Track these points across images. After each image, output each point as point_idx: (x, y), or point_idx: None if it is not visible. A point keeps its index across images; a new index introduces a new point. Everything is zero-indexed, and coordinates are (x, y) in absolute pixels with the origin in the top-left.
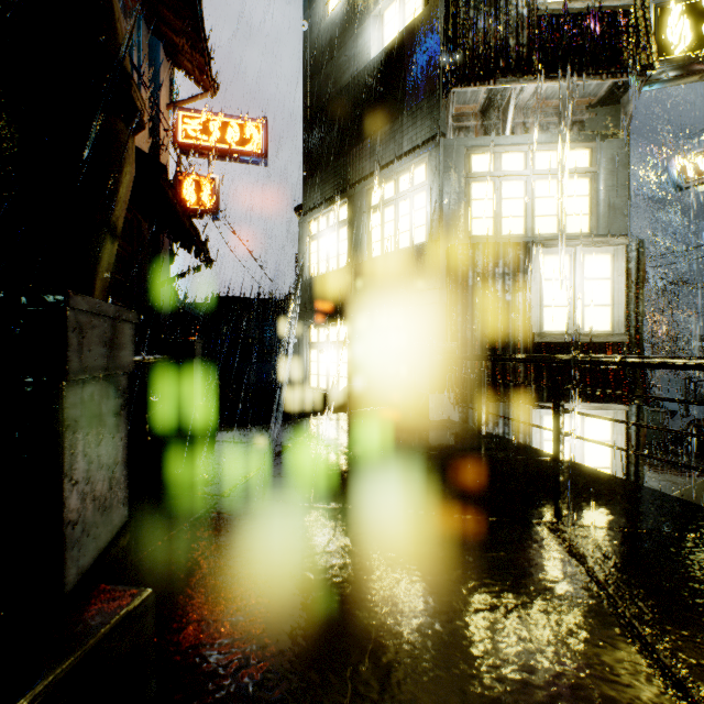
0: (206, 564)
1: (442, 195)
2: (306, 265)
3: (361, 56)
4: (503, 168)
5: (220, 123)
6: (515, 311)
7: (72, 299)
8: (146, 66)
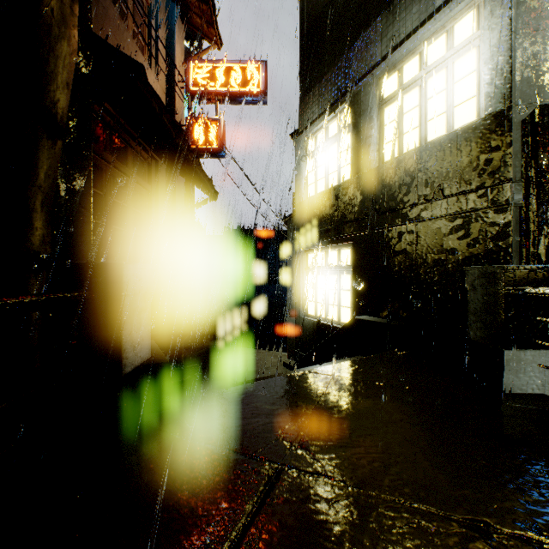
0: None
1: (514, 37)
2: (302, 186)
3: None
4: None
5: (225, 69)
6: None
7: None
8: (163, 27)
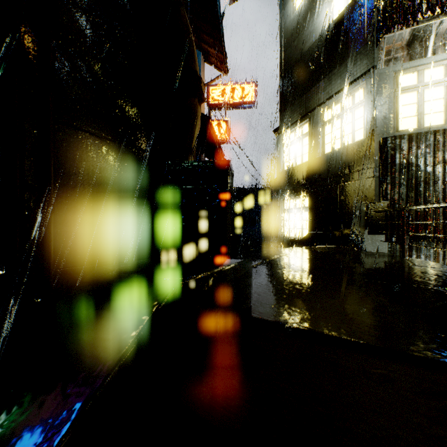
0: (253, 281)
1: (375, 106)
2: (281, 163)
3: (317, 30)
4: (425, 80)
5: (230, 89)
6: (435, 178)
7: (230, 163)
8: None
